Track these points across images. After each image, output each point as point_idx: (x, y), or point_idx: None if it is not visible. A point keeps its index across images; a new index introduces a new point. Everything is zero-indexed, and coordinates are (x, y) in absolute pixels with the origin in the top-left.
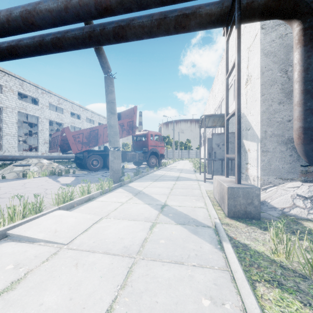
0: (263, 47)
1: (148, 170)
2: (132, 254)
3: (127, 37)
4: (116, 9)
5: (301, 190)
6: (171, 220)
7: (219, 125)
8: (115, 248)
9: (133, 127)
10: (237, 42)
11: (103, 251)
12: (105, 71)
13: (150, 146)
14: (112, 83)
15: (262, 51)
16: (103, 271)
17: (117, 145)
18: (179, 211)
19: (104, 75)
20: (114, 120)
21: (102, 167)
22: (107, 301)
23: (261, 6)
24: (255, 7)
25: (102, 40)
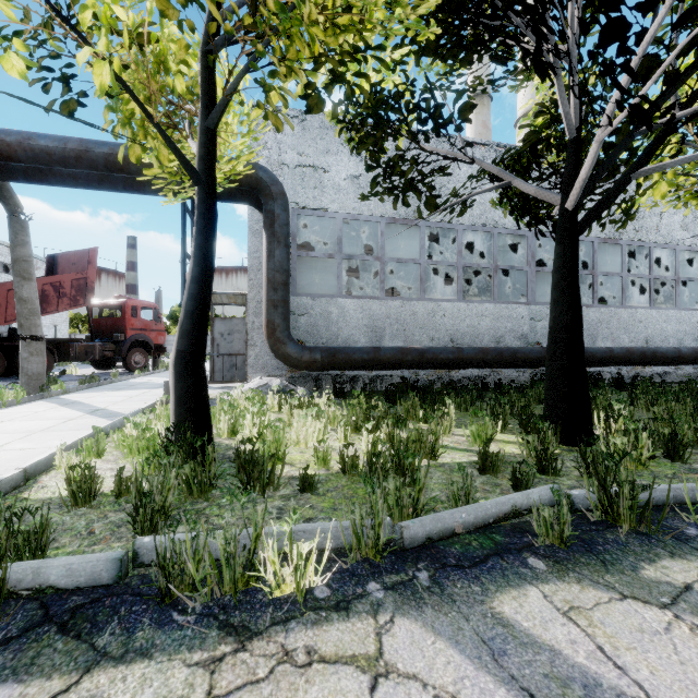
0: (251, 224)
1: (118, 376)
2: (35, 431)
3: (51, 183)
4: (27, 161)
5: (253, 383)
6: (95, 417)
7: (242, 302)
8: (18, 431)
9: (87, 291)
10: (182, 238)
11: (4, 433)
12: (11, 209)
13: (131, 330)
14: (26, 229)
15: (250, 228)
16: (4, 438)
17: (37, 332)
18: (115, 411)
19: (9, 214)
20: (29, 290)
21: (5, 373)
22: (6, 442)
23: (226, 193)
24: (220, 192)
25: (3, 177)
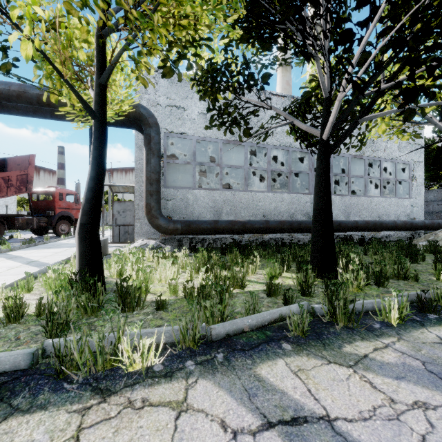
0: (137, 142)
1: (49, 239)
2: None
3: (0, 112)
4: None
5: (137, 243)
6: (30, 266)
7: (133, 191)
8: None
9: (28, 183)
10: (89, 150)
11: None
12: None
13: (58, 208)
14: None
15: (136, 144)
16: None
17: None
18: (44, 262)
19: None
20: None
21: None
22: None
23: (120, 122)
24: (116, 121)
25: None
